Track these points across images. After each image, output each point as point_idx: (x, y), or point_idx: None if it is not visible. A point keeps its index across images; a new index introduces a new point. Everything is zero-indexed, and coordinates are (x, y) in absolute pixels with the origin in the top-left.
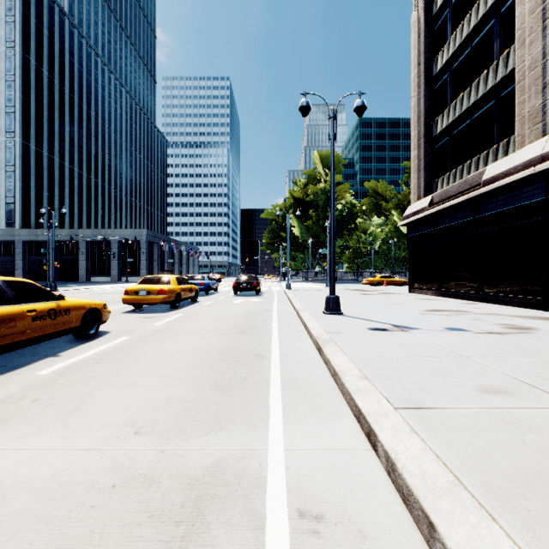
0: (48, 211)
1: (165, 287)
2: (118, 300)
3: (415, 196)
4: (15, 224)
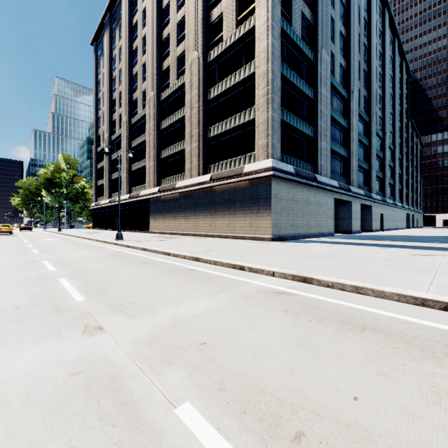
0: None
1: None
2: None
3: (94, 201)
4: None
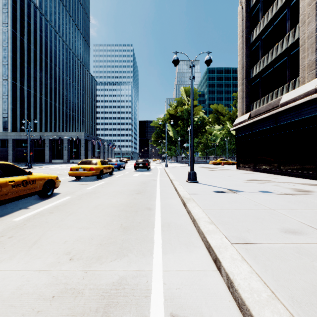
0: (27, 122)
1: (94, 166)
2: (67, 174)
3: (240, 113)
4: (8, 129)
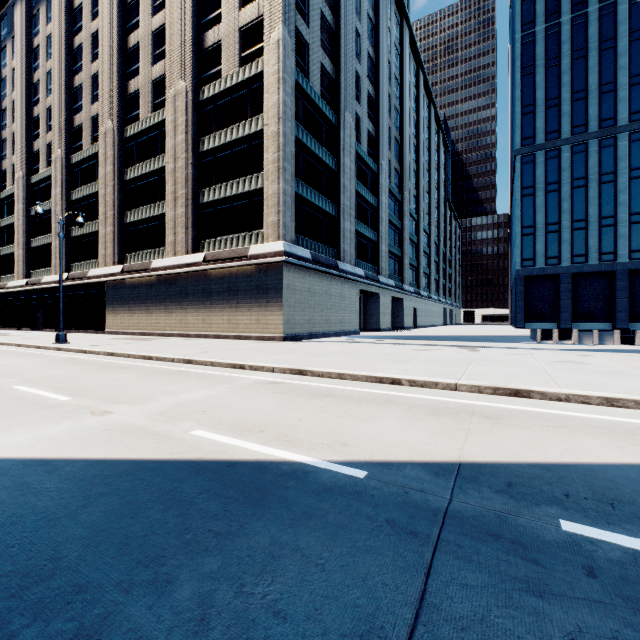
0: None
1: None
2: None
3: None
4: None
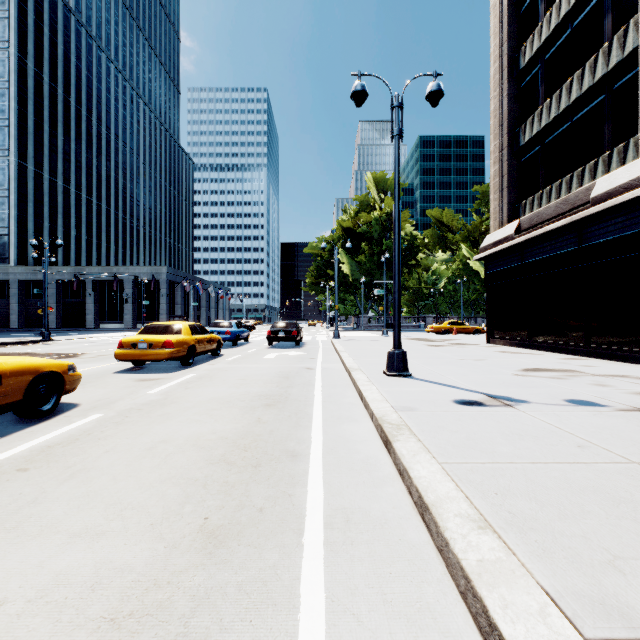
0: (50, 244)
1: (174, 338)
2: None
3: (496, 222)
4: (10, 260)
